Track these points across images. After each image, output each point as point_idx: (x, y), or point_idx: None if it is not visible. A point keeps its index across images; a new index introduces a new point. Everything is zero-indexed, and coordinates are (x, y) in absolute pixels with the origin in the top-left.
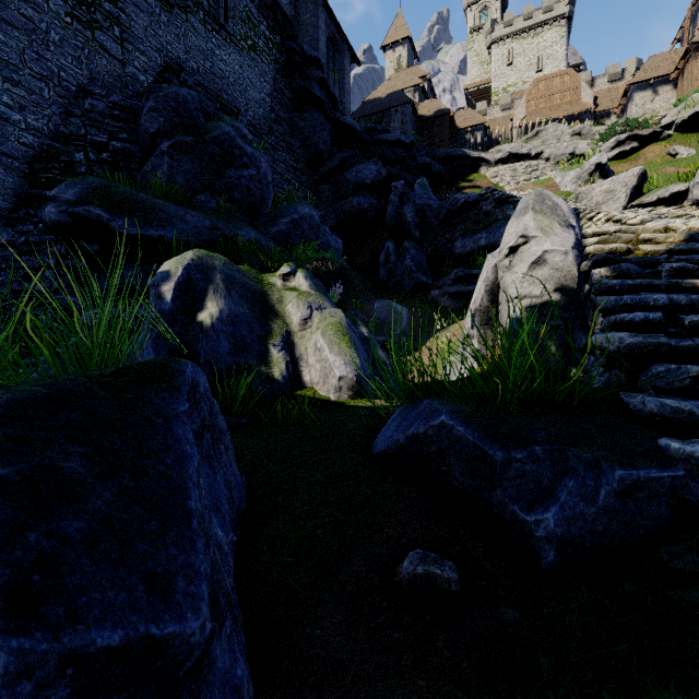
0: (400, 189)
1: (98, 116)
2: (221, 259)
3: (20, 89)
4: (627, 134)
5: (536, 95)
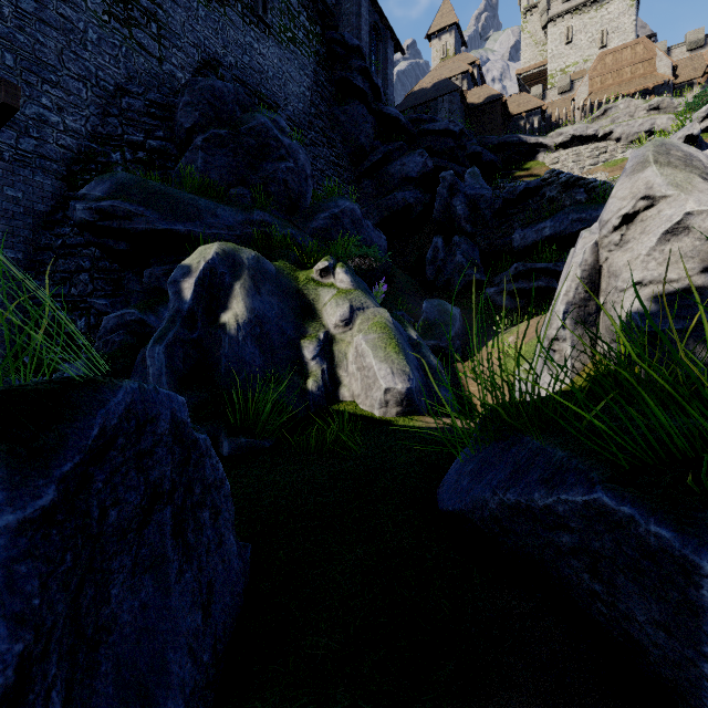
0: (449, 180)
1: (135, 115)
2: (250, 253)
3: (58, 90)
4: None
5: (602, 71)
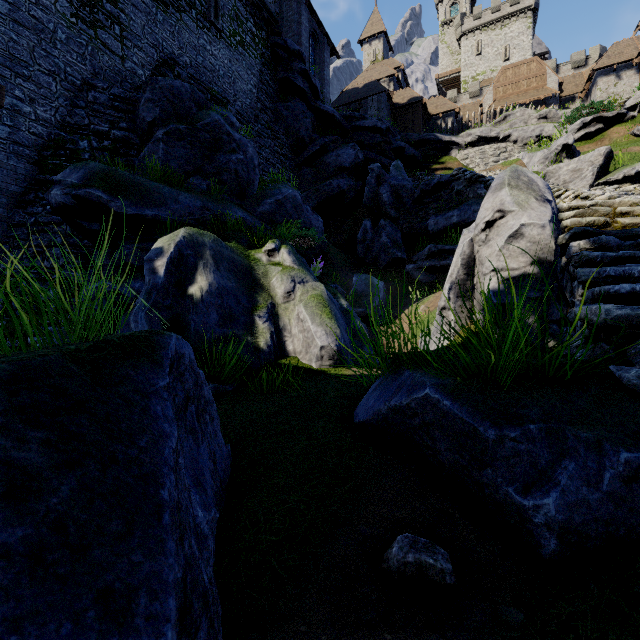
0: (376, 171)
1: (100, 107)
2: (210, 236)
3: (30, 83)
4: (592, 116)
5: (504, 82)
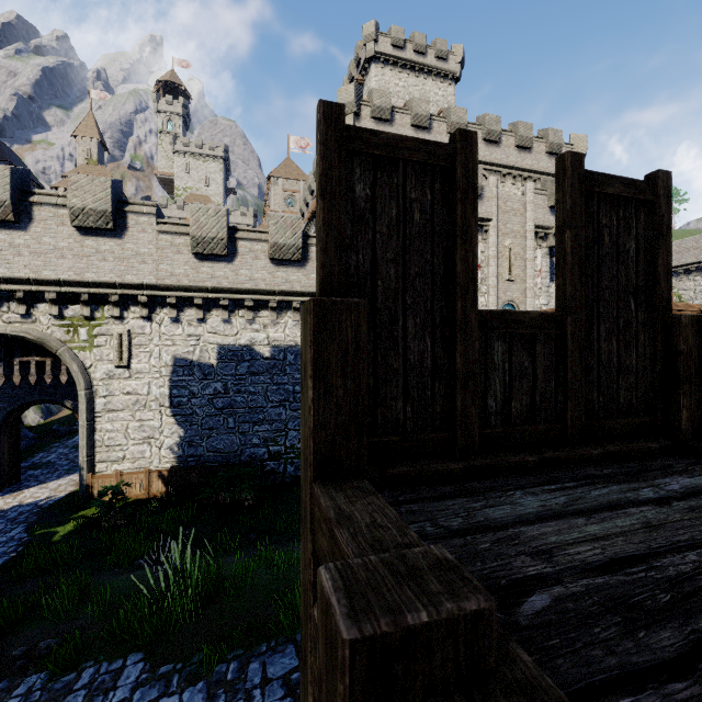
0: None
1: None
2: None
3: None
4: None
5: None
